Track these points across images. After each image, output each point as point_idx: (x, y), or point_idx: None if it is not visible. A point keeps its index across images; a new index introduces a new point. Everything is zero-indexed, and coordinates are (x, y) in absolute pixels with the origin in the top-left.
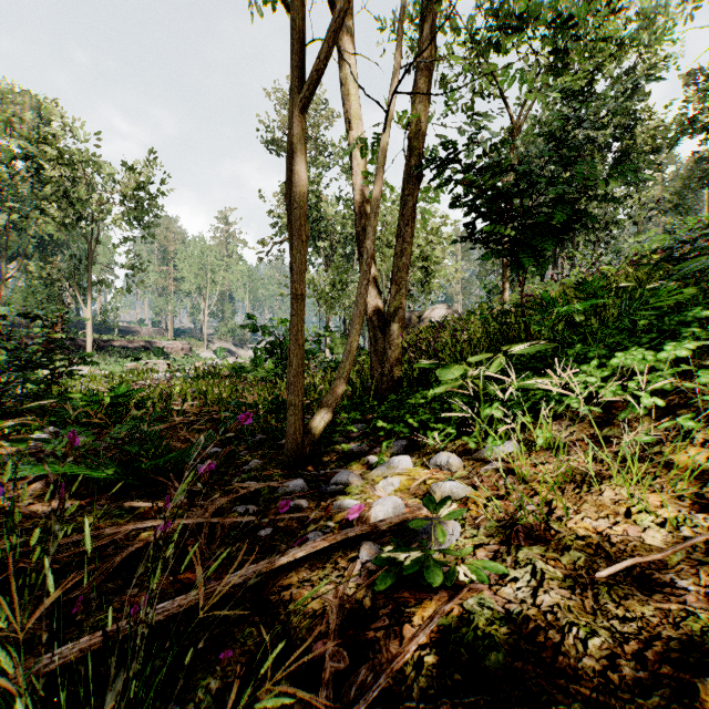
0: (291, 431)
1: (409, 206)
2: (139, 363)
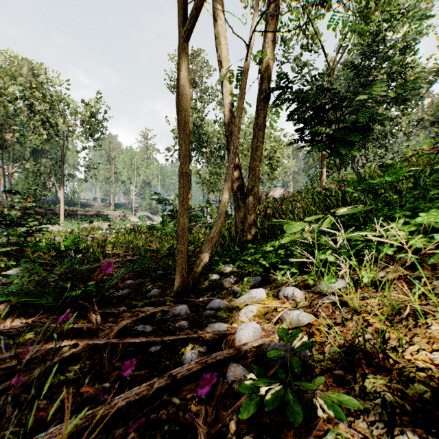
0: (179, 269)
1: (261, 117)
2: (91, 224)
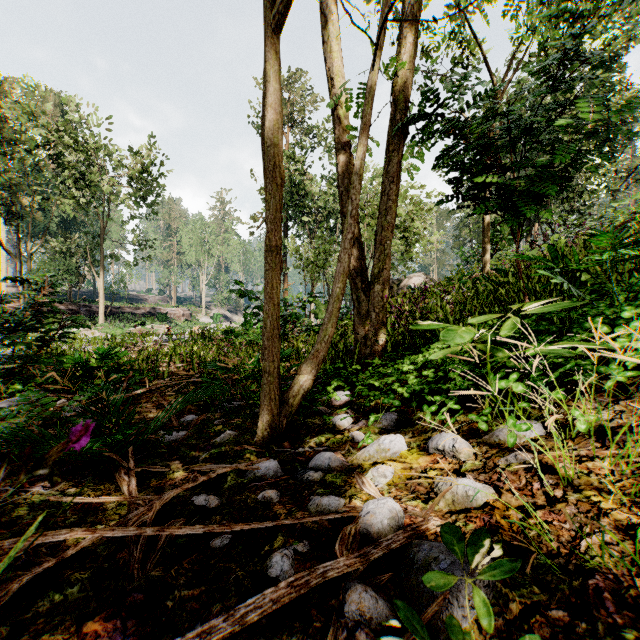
0: (266, 401)
1: (394, 162)
2: (142, 327)
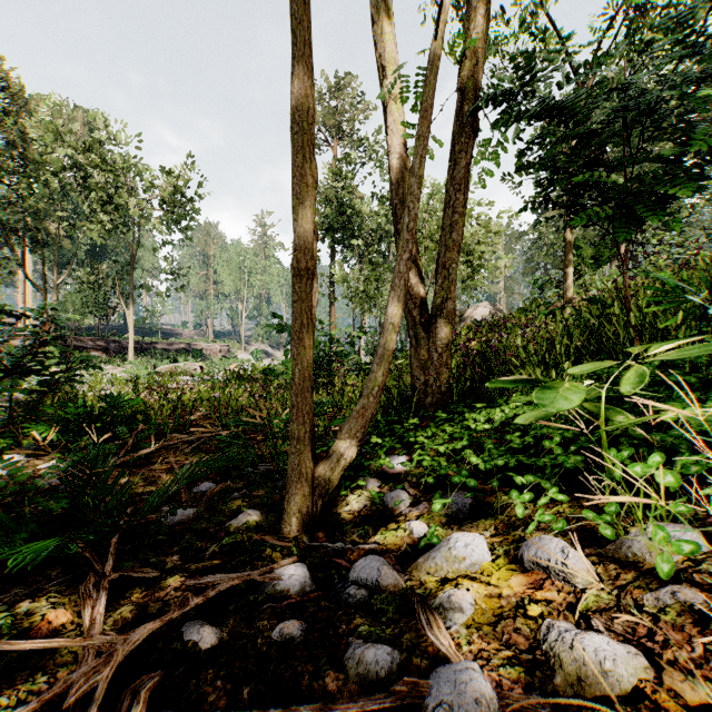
0: (294, 477)
1: (461, 166)
2: (174, 365)
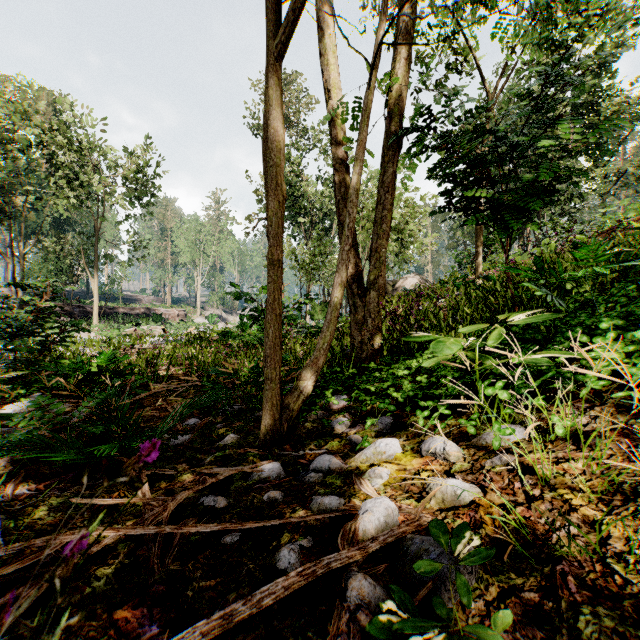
0: (268, 407)
1: (389, 173)
2: (138, 329)
